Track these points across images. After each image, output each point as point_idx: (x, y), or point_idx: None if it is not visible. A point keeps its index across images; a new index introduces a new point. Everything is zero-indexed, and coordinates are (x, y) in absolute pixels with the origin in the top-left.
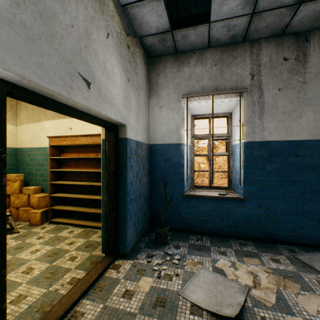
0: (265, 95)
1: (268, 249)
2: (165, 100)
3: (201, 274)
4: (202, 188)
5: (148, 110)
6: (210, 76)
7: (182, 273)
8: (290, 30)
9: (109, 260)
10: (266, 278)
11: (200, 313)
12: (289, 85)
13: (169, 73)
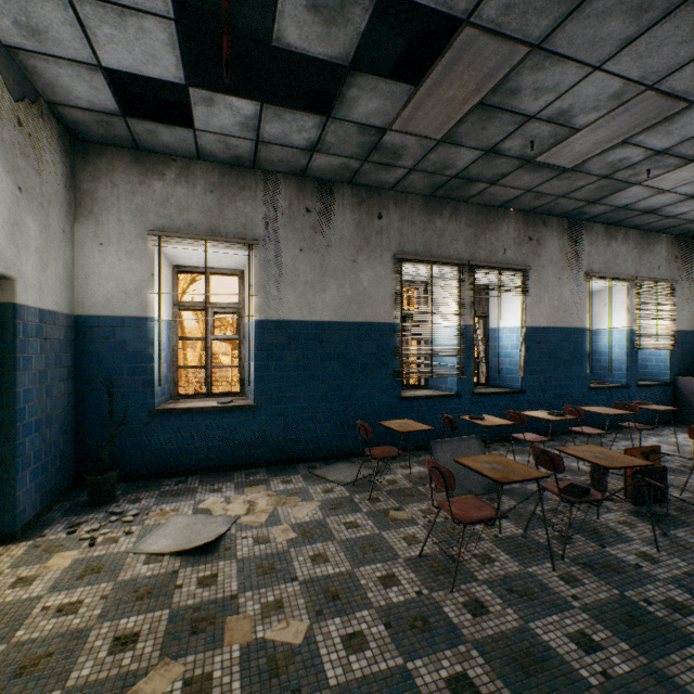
0: (284, 254)
1: (284, 472)
2: (113, 231)
3: (172, 521)
4: (195, 397)
5: (71, 246)
6: (203, 208)
7: (139, 529)
8: (312, 174)
9: None
10: (266, 502)
11: (161, 559)
12: (312, 247)
13: (122, 183)
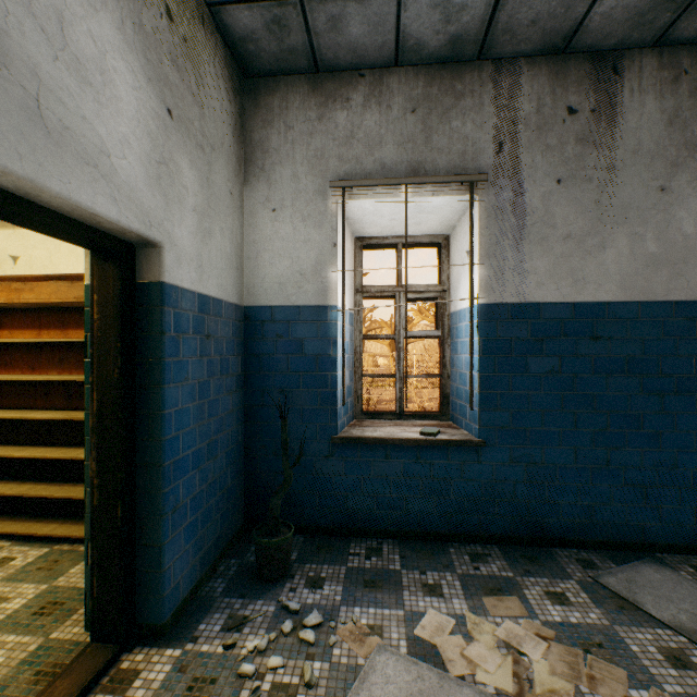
0: (527, 192)
1: (536, 564)
2: (286, 191)
3: (378, 671)
4: (382, 417)
5: (240, 216)
6: (401, 138)
7: (324, 674)
8: (583, 41)
9: (99, 659)
10: (544, 658)
11: None
12: (579, 173)
13: (297, 122)
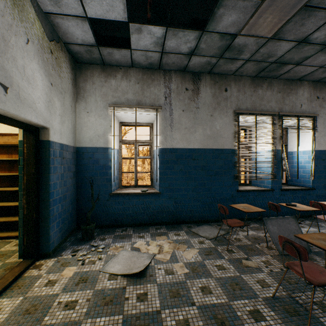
0: (174, 113)
1: (175, 228)
2: (93, 106)
3: (121, 254)
4: (129, 187)
5: (75, 114)
6: (134, 92)
7: (105, 257)
8: (189, 69)
9: (28, 262)
10: (168, 246)
11: (116, 278)
12: (189, 109)
13: (97, 82)
